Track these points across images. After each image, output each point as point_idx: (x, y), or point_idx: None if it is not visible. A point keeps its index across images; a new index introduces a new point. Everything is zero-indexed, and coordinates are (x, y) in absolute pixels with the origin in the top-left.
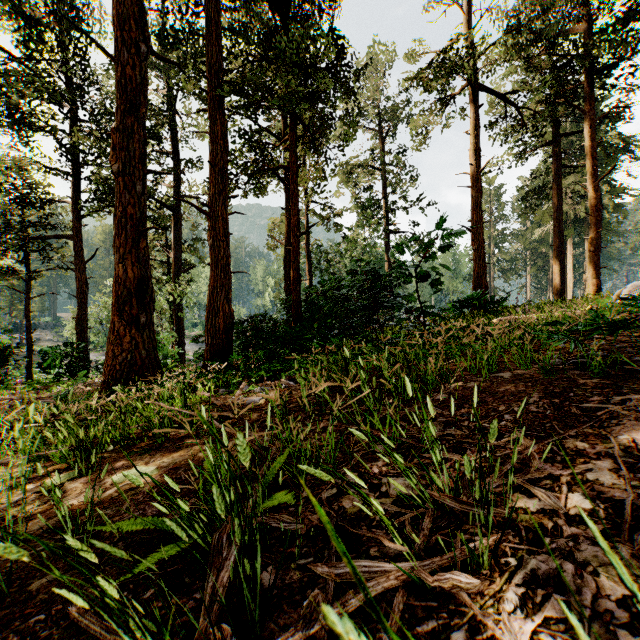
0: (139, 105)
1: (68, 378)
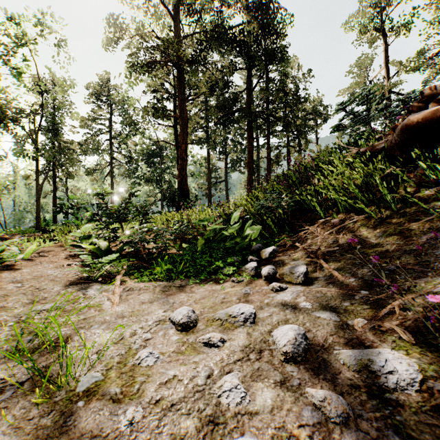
0: (251, 155)
1: None
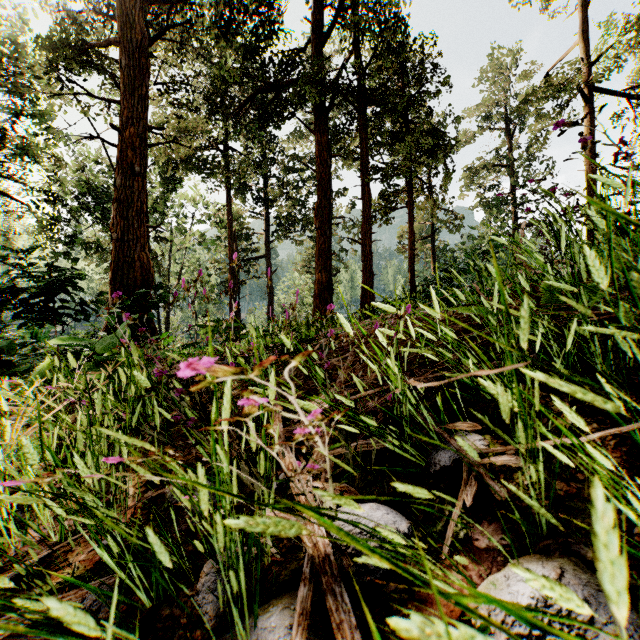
0: (327, 192)
1: None
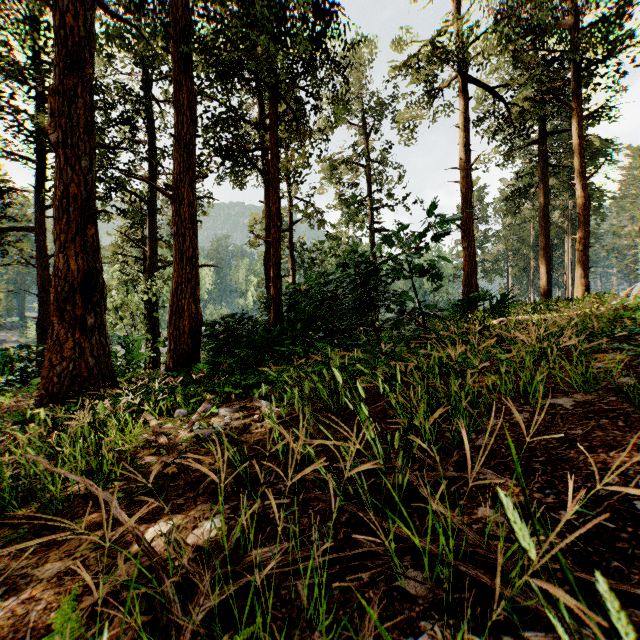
0: (86, 64)
1: (21, 386)
